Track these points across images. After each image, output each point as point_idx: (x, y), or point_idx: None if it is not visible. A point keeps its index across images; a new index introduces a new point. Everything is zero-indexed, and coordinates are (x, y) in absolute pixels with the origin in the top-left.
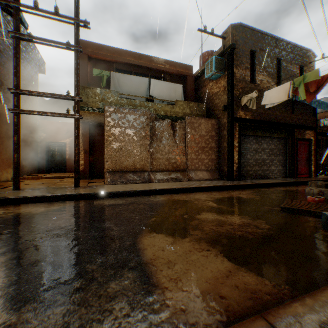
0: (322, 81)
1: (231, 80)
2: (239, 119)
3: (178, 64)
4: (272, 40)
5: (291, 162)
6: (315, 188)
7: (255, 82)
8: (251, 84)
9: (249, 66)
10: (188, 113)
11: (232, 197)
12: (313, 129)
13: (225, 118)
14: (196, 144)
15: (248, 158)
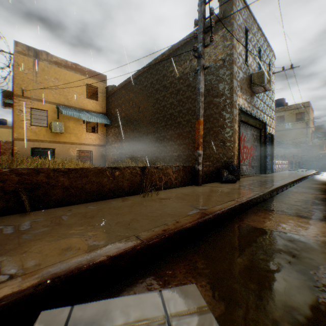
0: None
1: None
2: None
3: None
4: None
5: None
6: None
7: None
8: None
9: None
10: None
11: None
12: None
13: None
14: None
15: None
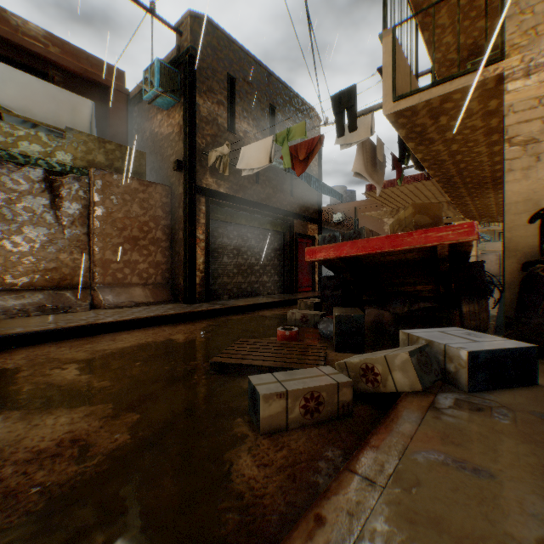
0: (314, 145)
1: (191, 115)
2: (205, 190)
3: (86, 56)
4: (264, 73)
5: (290, 269)
6: (301, 311)
7: (236, 132)
8: (228, 133)
9: (226, 101)
10: (103, 162)
11: (155, 342)
12: (319, 223)
13: (182, 186)
14: (118, 230)
15: (226, 262)
